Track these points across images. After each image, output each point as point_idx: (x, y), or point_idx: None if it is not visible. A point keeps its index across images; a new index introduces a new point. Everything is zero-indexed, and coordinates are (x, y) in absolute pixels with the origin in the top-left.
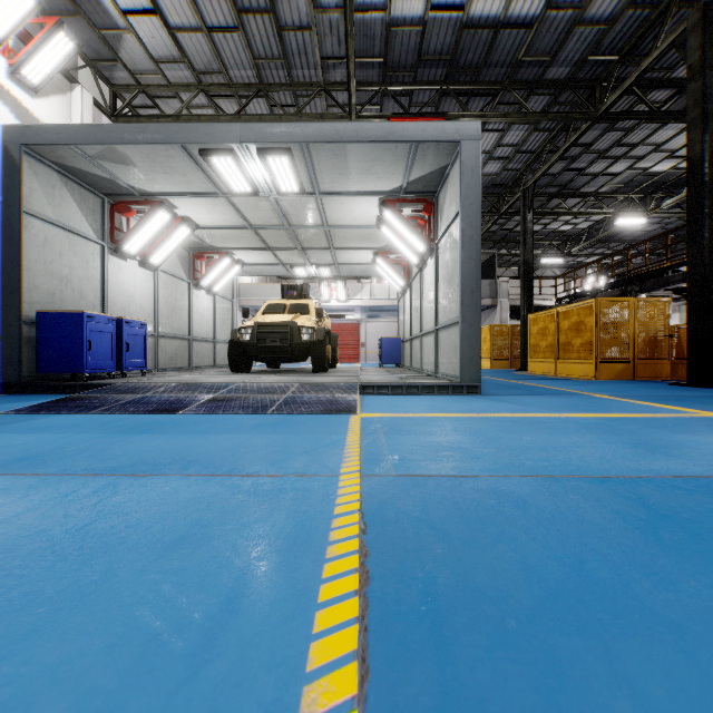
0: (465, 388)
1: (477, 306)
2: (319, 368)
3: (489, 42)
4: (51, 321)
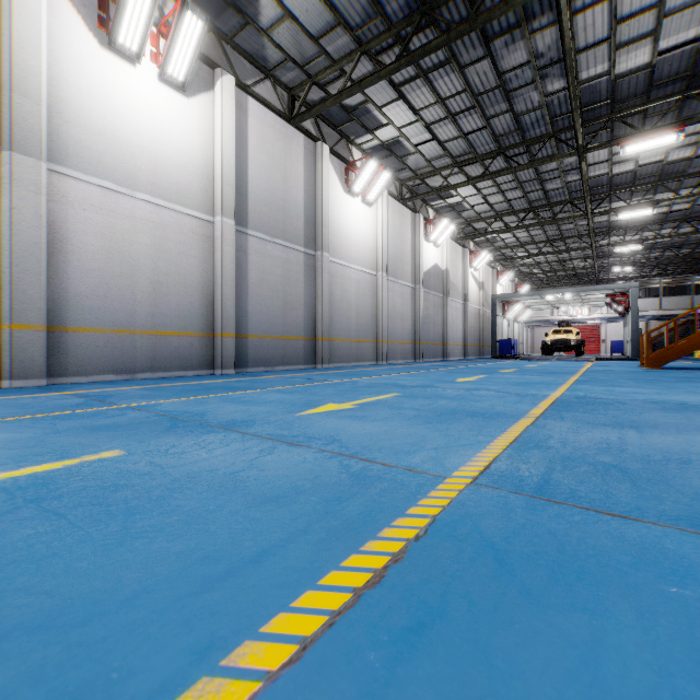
0: (632, 359)
1: (636, 336)
2: (578, 354)
3: (664, 215)
4: (502, 341)
